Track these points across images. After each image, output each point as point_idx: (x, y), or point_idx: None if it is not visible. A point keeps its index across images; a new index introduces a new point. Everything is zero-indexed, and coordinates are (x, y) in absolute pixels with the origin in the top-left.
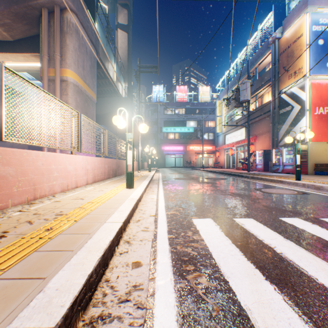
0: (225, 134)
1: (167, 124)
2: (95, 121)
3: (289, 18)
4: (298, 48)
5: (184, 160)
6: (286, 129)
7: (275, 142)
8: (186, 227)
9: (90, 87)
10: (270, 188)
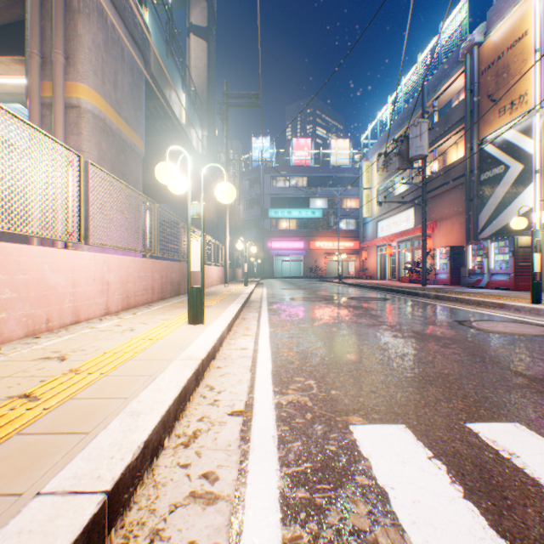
0: (378, 220)
1: (277, 203)
2: (141, 191)
3: (499, 5)
4: (518, 58)
5: (305, 265)
6: (494, 209)
7: (473, 232)
8: (340, 471)
9: (130, 126)
10: (488, 320)
